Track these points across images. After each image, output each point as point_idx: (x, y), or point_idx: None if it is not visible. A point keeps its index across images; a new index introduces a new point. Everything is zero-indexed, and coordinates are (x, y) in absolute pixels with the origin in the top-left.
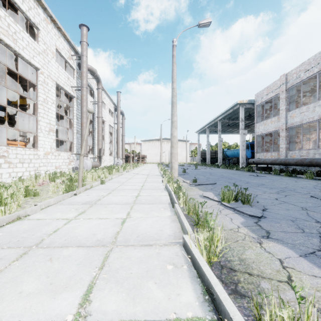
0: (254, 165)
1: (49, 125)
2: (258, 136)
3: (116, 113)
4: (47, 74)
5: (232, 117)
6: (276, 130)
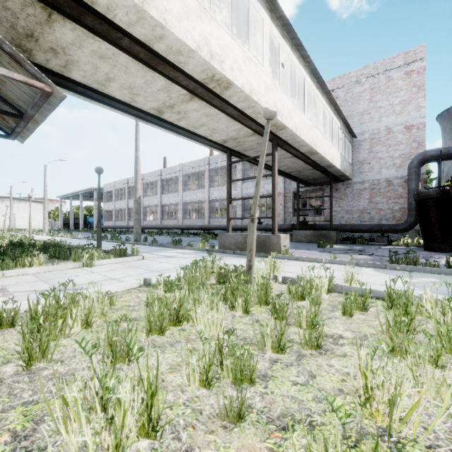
0: None
1: None
2: (105, 211)
3: None
4: None
5: (92, 192)
6: (112, 209)
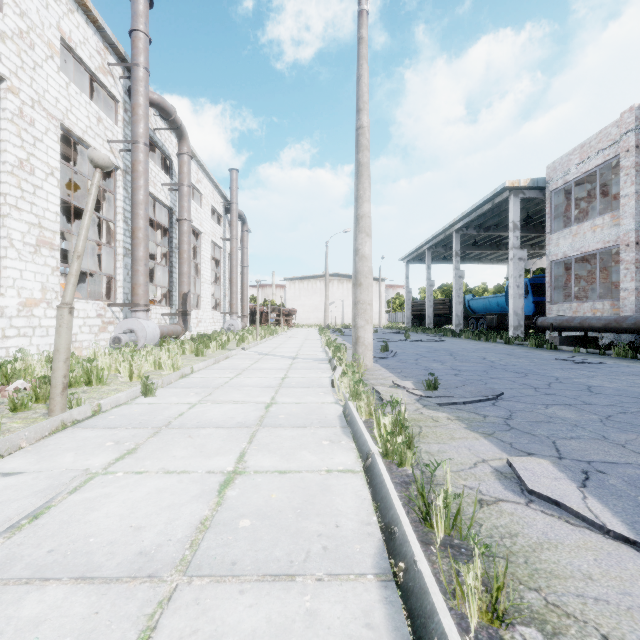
0: (530, 331)
1: (39, 230)
2: (554, 263)
3: (229, 217)
4: (32, 98)
5: (486, 223)
6: (607, 246)
